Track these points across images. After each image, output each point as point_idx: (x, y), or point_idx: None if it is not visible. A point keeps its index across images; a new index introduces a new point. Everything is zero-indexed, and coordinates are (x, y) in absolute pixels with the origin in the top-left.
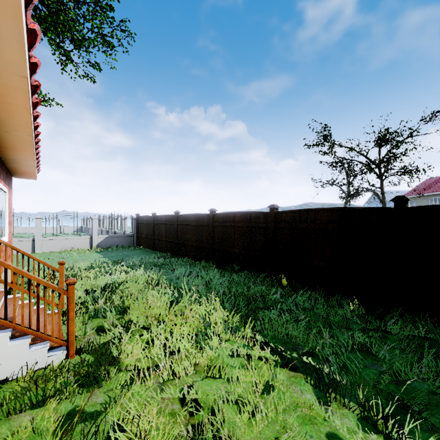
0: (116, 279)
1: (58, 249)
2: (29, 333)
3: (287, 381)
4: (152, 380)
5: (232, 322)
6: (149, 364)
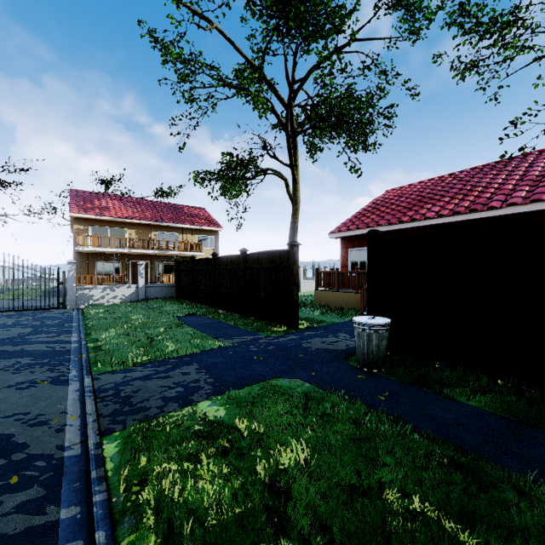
0: None
1: None
2: None
3: None
4: None
5: None
6: None
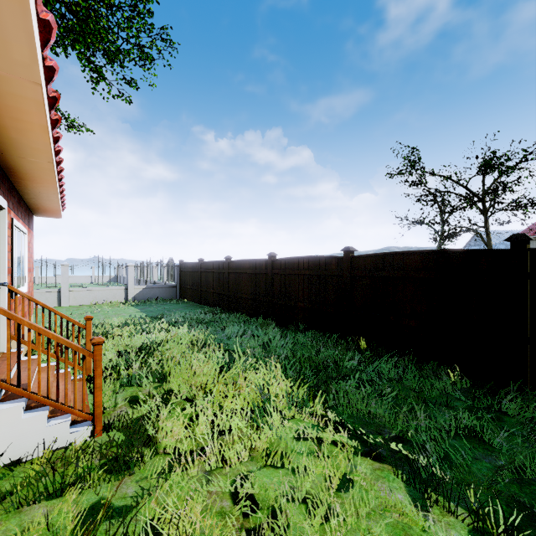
0: (155, 338)
1: (88, 302)
2: (46, 403)
3: (370, 476)
4: (197, 468)
5: (297, 395)
6: (193, 447)
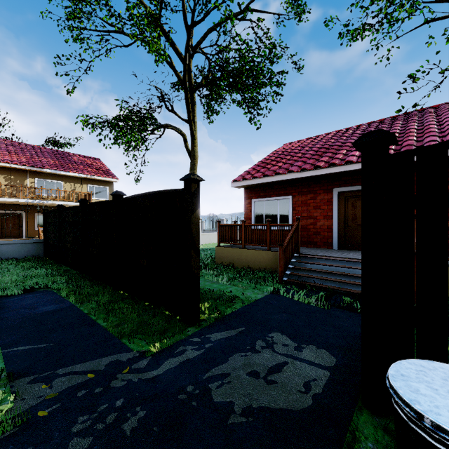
0: None
1: None
2: None
3: None
4: None
5: None
6: None
